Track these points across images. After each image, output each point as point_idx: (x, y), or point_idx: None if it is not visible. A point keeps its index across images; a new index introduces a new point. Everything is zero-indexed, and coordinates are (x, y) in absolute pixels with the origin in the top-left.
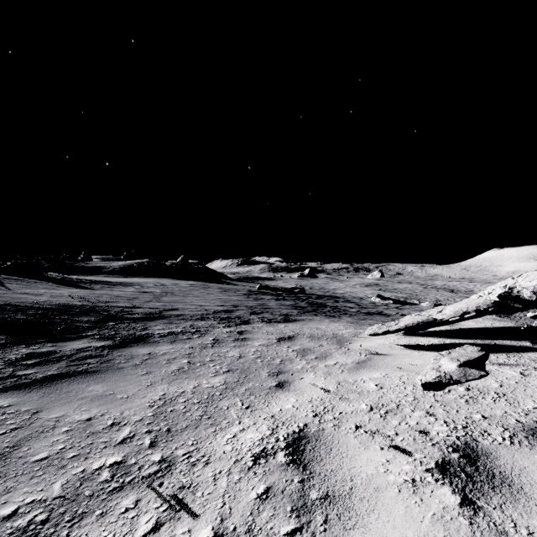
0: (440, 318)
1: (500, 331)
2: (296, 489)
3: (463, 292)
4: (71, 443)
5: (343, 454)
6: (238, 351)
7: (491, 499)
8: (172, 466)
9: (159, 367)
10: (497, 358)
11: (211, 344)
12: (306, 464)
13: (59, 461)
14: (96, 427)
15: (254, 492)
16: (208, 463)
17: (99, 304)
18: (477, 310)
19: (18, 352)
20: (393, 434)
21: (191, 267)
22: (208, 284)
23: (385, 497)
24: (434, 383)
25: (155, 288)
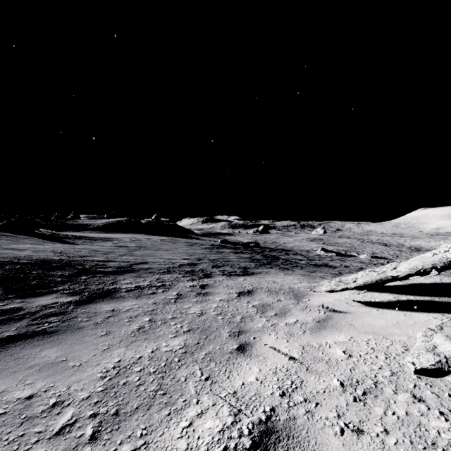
0: (395, 275)
1: None
2: None
3: (395, 246)
4: None
5: None
6: (200, 308)
7: None
8: None
9: (120, 327)
10: None
11: (173, 299)
12: None
13: None
14: (34, 409)
15: None
16: None
17: (76, 258)
18: (433, 268)
19: None
20: (381, 431)
21: (163, 224)
22: (177, 238)
23: None
24: (432, 370)
25: (131, 242)
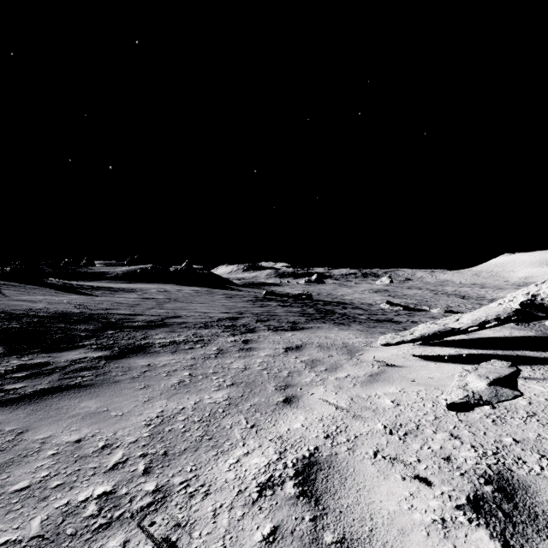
0: (457, 327)
1: (520, 340)
2: (308, 530)
3: (475, 298)
4: (56, 469)
5: (360, 485)
6: (243, 363)
7: (537, 547)
8: (167, 497)
9: (158, 381)
10: (522, 371)
11: (214, 354)
12: (318, 497)
13: (40, 491)
14: (85, 450)
15: (259, 532)
16: (208, 494)
17: (99, 311)
18: (496, 319)
19: (9, 364)
20: (414, 460)
21: (196, 272)
22: (213, 289)
23: (412, 543)
24: (461, 404)
25: (158, 294)
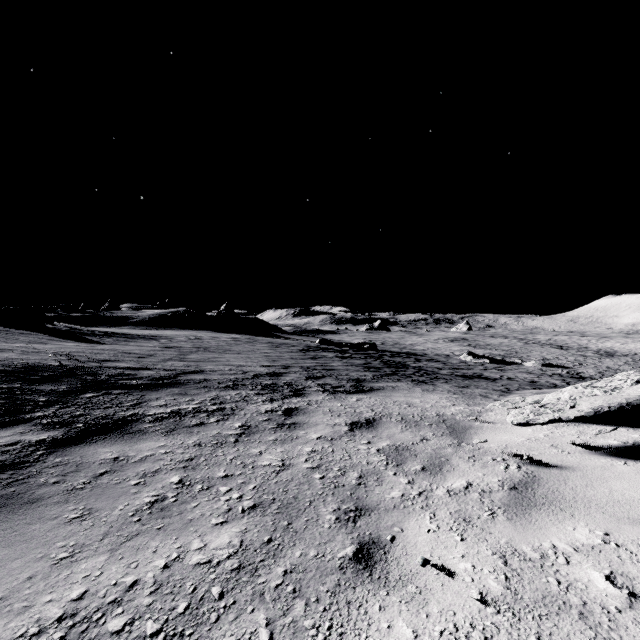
0: None
1: None
2: None
3: (576, 349)
4: None
5: None
6: (280, 454)
7: None
8: None
9: (116, 498)
10: None
11: (234, 436)
12: None
13: None
14: None
15: None
16: None
17: (89, 363)
18: None
19: None
20: None
21: (237, 317)
22: (256, 337)
23: None
24: None
25: (187, 342)
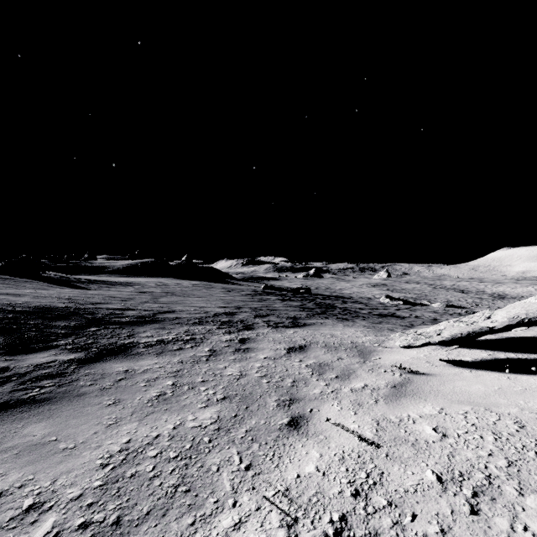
0: (490, 326)
1: None
2: None
3: (474, 292)
4: None
5: None
6: (239, 368)
7: None
8: None
9: (133, 393)
10: None
11: (205, 357)
12: None
13: None
14: None
15: None
16: None
17: (86, 305)
18: None
19: None
20: None
21: (195, 266)
22: (212, 283)
23: None
24: None
25: (156, 288)
